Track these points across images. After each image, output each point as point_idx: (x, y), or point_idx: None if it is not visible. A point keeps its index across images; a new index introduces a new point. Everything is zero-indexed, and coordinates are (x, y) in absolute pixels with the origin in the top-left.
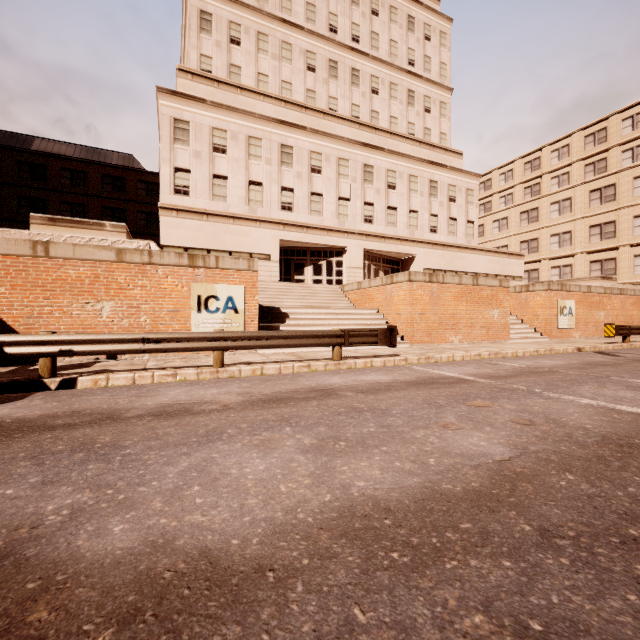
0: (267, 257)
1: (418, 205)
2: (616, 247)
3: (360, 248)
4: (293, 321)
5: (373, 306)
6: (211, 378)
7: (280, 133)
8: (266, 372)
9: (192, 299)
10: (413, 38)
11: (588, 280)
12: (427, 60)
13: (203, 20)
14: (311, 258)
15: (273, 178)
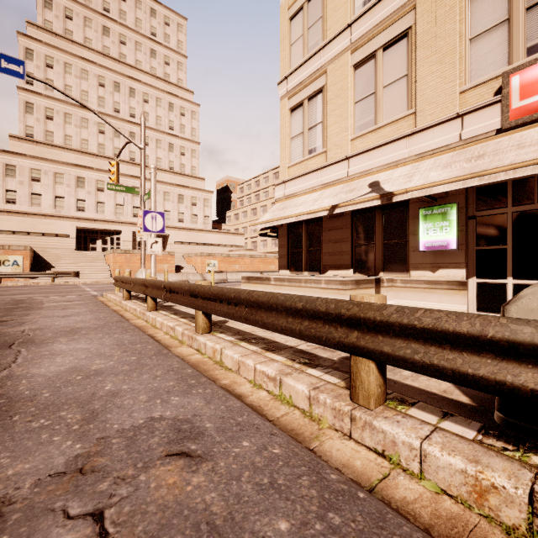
0: (68, 236)
1: (170, 208)
2: None
3: (131, 231)
4: (55, 269)
5: (109, 263)
6: None
7: (76, 171)
8: (19, 285)
9: None
10: (173, 115)
11: (242, 250)
12: (183, 127)
13: (28, 107)
14: (101, 235)
15: (72, 194)
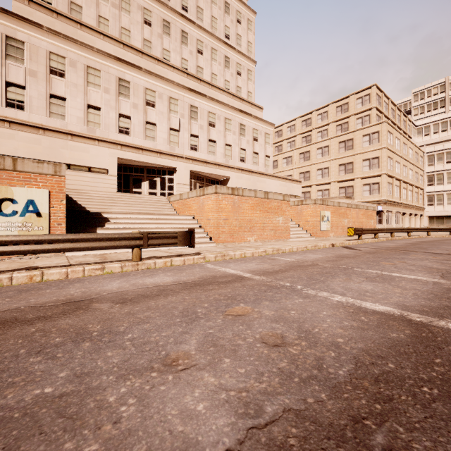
0: (106, 171)
1: (231, 141)
2: (353, 179)
3: (187, 169)
4: (112, 225)
5: (190, 213)
6: None
7: (118, 68)
8: (48, 278)
9: None
10: (229, 19)
11: (338, 198)
12: (239, 37)
13: None
14: (147, 175)
15: (111, 105)
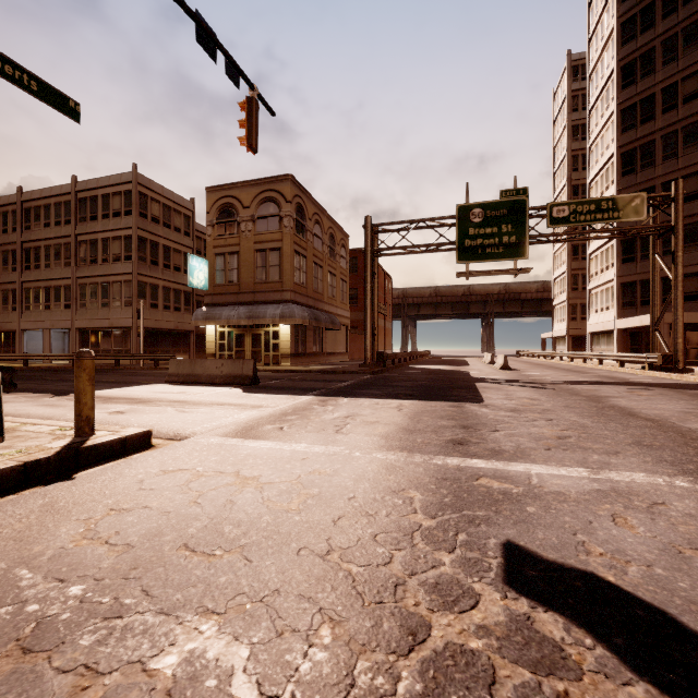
0: None
1: None
2: None
3: None
4: None
5: None
6: None
7: None
8: None
9: None
10: None
11: None
12: None
13: None
14: None
15: None
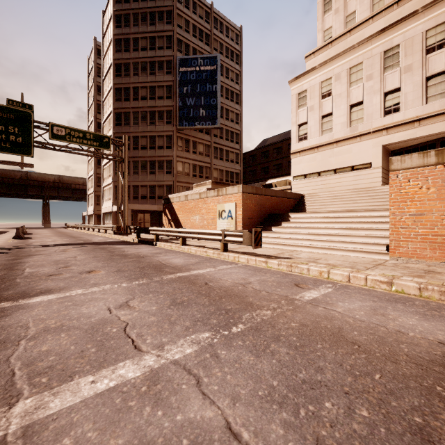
0: (369, 165)
1: None
2: None
3: None
4: (287, 224)
5: None
6: (178, 249)
7: (382, 42)
8: (192, 251)
9: (217, 212)
10: None
11: None
12: None
13: (325, 5)
14: None
15: (374, 90)
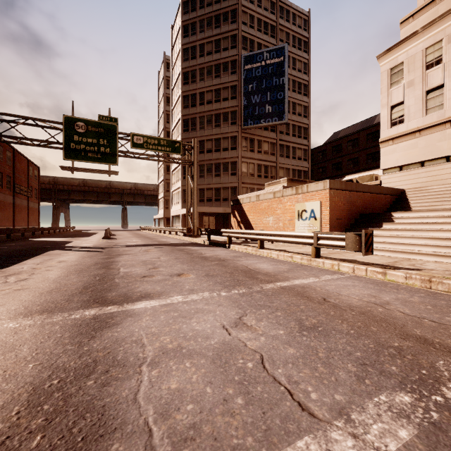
0: None
1: None
2: None
3: None
4: (390, 225)
5: None
6: (255, 253)
7: None
8: (272, 255)
9: (295, 213)
10: None
11: None
12: None
13: None
14: None
15: None
